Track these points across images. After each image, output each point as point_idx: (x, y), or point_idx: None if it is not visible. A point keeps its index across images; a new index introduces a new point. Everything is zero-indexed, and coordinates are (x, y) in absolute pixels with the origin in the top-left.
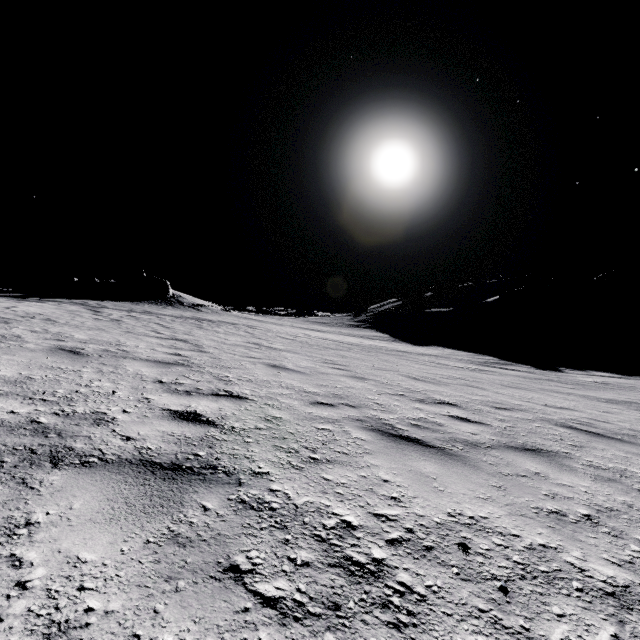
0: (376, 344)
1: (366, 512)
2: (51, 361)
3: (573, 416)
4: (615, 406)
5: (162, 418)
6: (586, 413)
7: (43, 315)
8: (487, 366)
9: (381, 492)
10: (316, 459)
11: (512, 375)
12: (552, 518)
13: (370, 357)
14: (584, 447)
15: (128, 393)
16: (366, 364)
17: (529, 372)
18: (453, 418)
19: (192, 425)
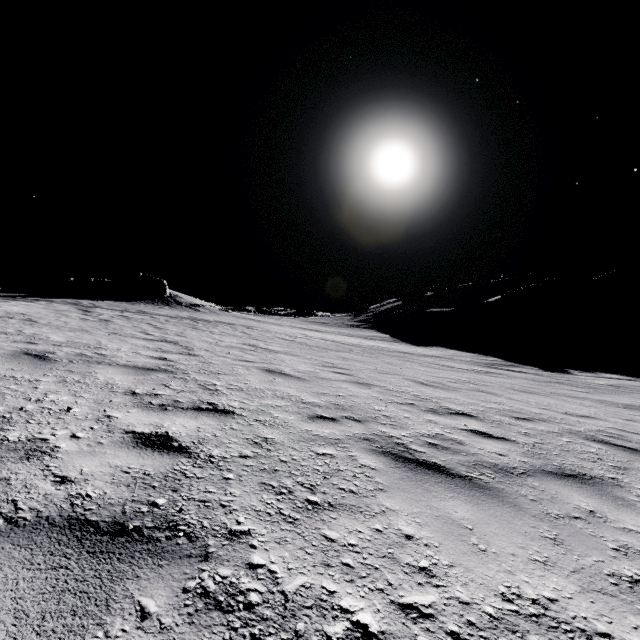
0: (377, 345)
1: (388, 602)
2: (6, 368)
3: (599, 426)
4: (636, 412)
5: (120, 445)
6: (611, 422)
7: (25, 315)
8: (493, 368)
9: (405, 559)
10: (315, 503)
11: (520, 378)
12: (639, 593)
13: (372, 359)
14: (629, 469)
15: (87, 409)
16: (369, 367)
17: (537, 374)
18: (473, 433)
19: (158, 454)
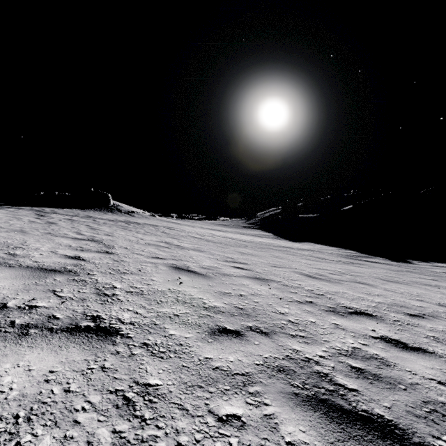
0: (265, 241)
1: None
2: None
3: None
4: None
5: None
6: None
7: None
8: (354, 259)
9: None
10: None
11: (379, 267)
12: None
13: (263, 253)
14: None
15: None
16: (262, 261)
17: (388, 264)
18: (388, 343)
19: None
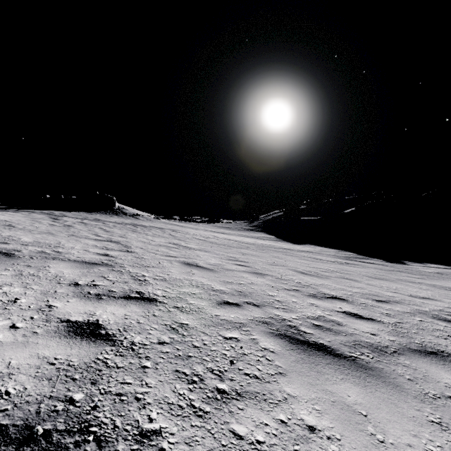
0: (266, 243)
1: None
2: None
3: (439, 306)
4: None
5: (53, 334)
6: (446, 302)
7: (7, 222)
8: (351, 260)
9: None
10: (224, 392)
11: (371, 267)
12: None
13: (264, 254)
14: None
15: (33, 300)
16: (262, 260)
17: (382, 265)
18: (347, 315)
19: (85, 343)
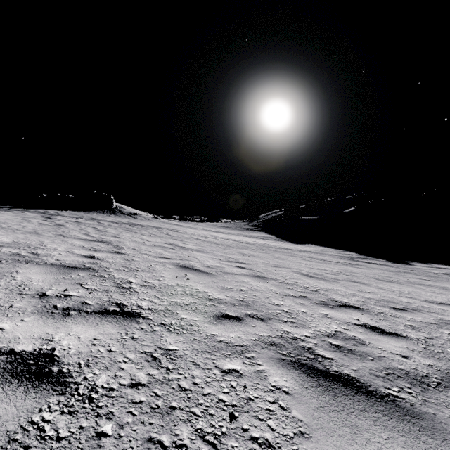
0: (266, 243)
1: None
2: None
3: None
4: None
5: None
6: None
7: None
8: (354, 260)
9: None
10: None
11: (377, 268)
12: None
13: (265, 254)
14: None
15: None
16: (263, 261)
17: (387, 265)
18: (367, 329)
19: (21, 392)
